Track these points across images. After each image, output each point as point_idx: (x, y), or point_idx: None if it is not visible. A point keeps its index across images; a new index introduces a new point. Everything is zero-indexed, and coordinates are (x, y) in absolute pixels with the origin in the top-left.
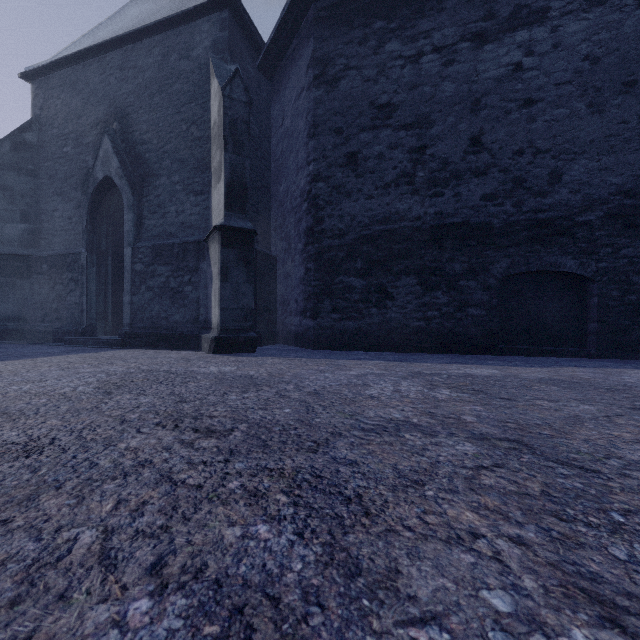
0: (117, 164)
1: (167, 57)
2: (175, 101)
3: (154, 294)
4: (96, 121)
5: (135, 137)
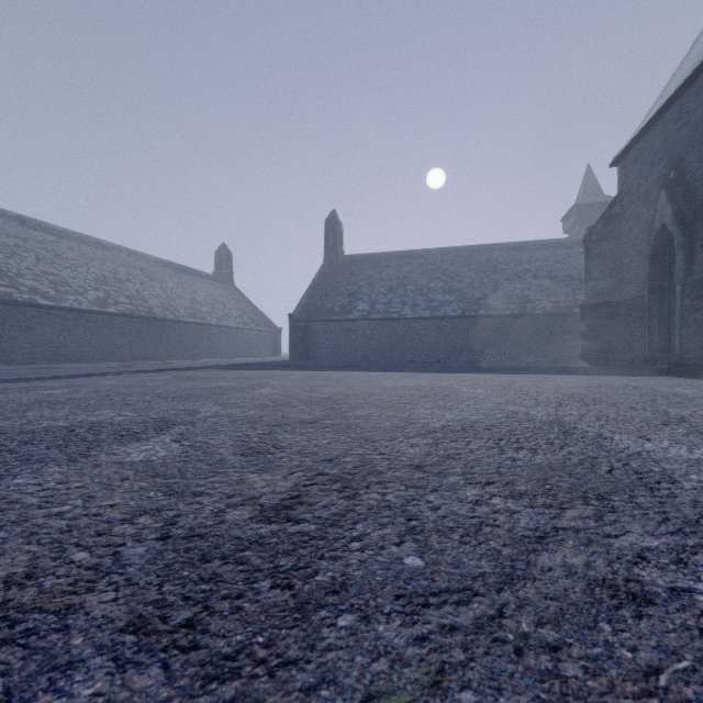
0: (669, 212)
1: None
2: None
3: (698, 326)
4: (658, 177)
5: (688, 178)
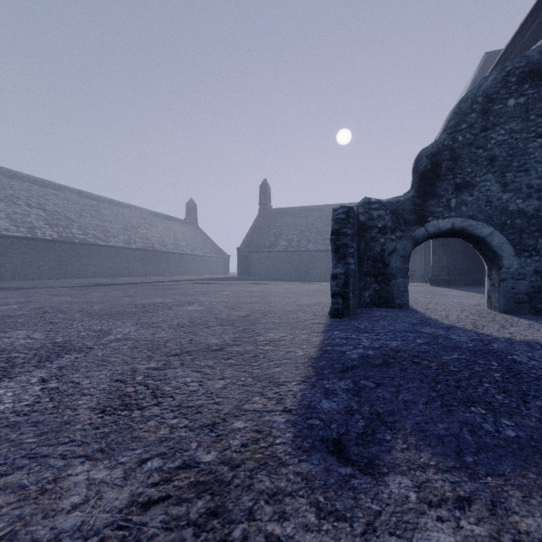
0: None
1: None
2: None
3: None
4: None
5: None
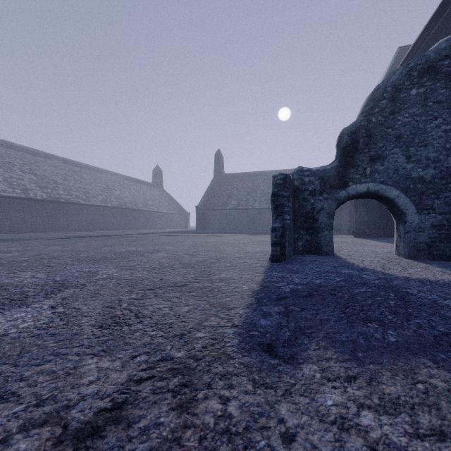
0: None
1: None
2: None
3: None
4: None
5: None
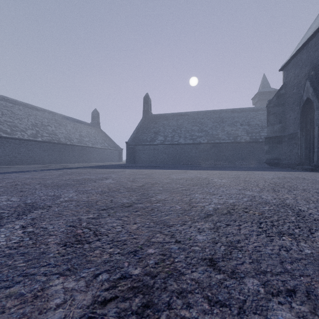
0: (311, 91)
1: None
2: None
3: None
4: (304, 75)
5: None
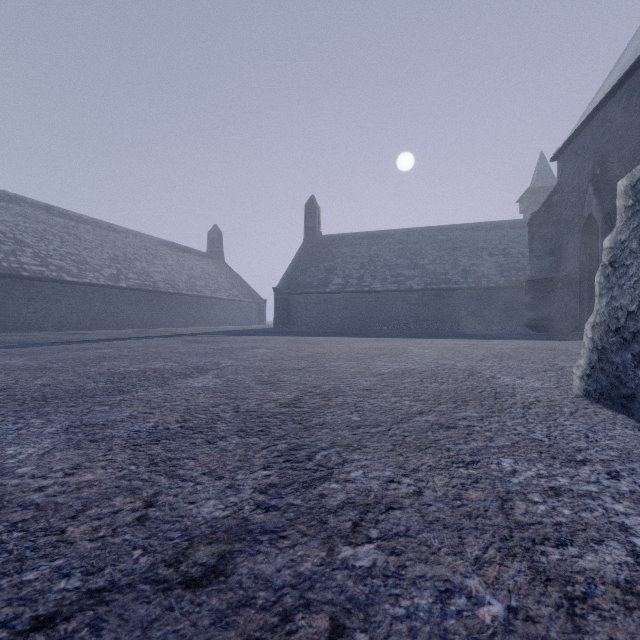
0: (595, 203)
1: (631, 99)
2: (636, 133)
3: None
4: (587, 173)
5: (609, 175)
